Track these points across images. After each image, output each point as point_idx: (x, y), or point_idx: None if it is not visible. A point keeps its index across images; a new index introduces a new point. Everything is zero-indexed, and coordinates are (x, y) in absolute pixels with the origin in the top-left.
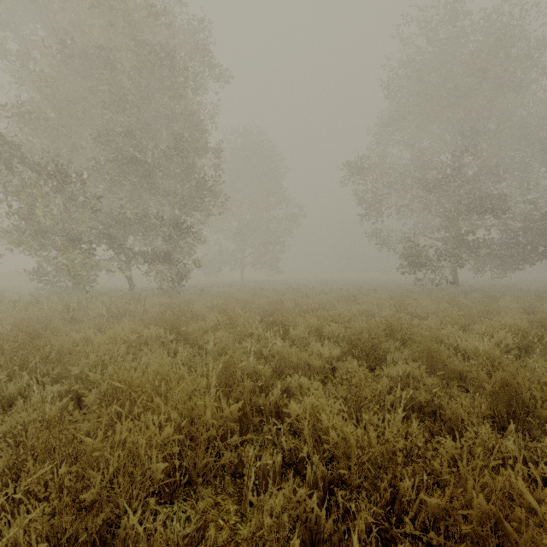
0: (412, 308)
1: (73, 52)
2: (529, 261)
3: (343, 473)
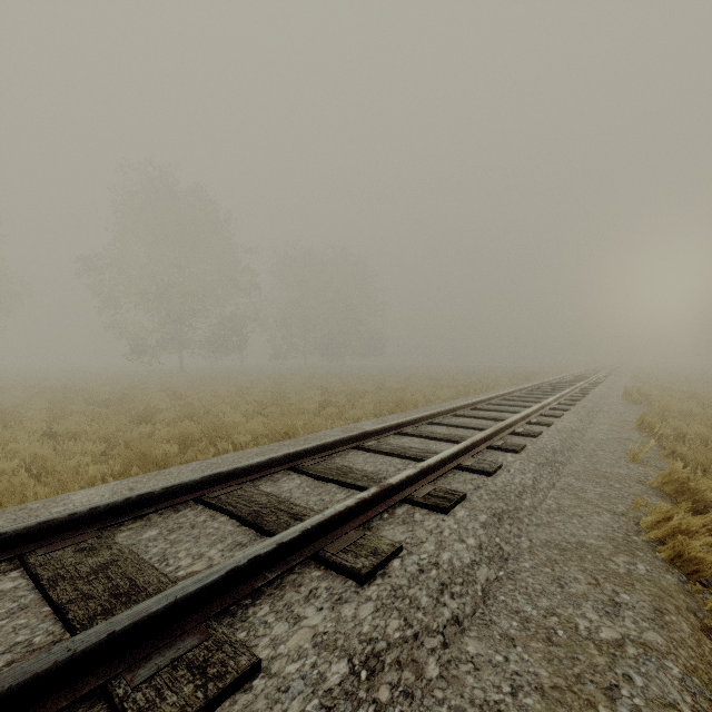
0: (97, 383)
1: None
2: (216, 353)
3: None
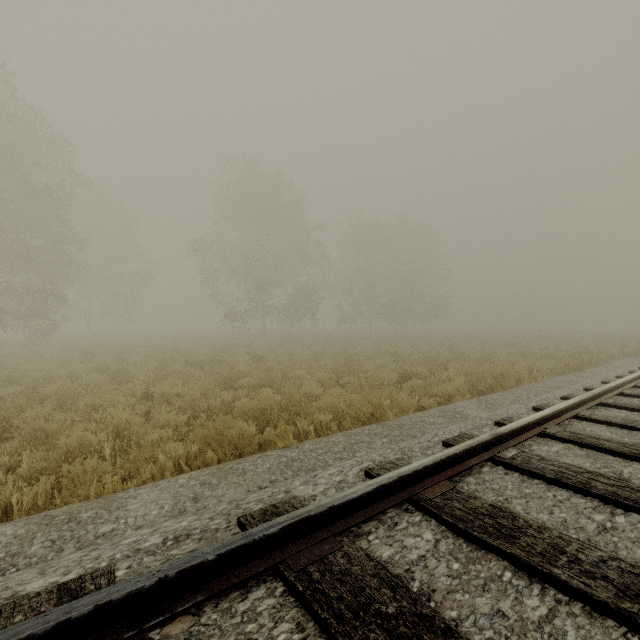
0: (199, 343)
1: None
2: (292, 318)
3: None
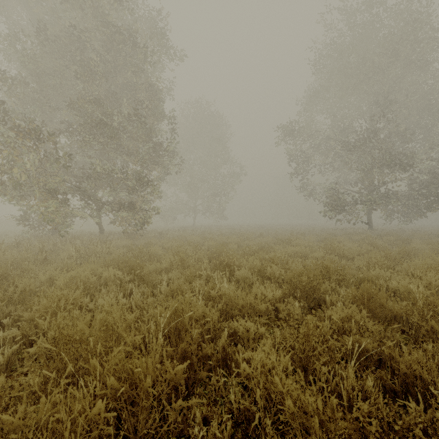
0: (339, 250)
1: (52, 33)
2: (433, 209)
3: (296, 436)
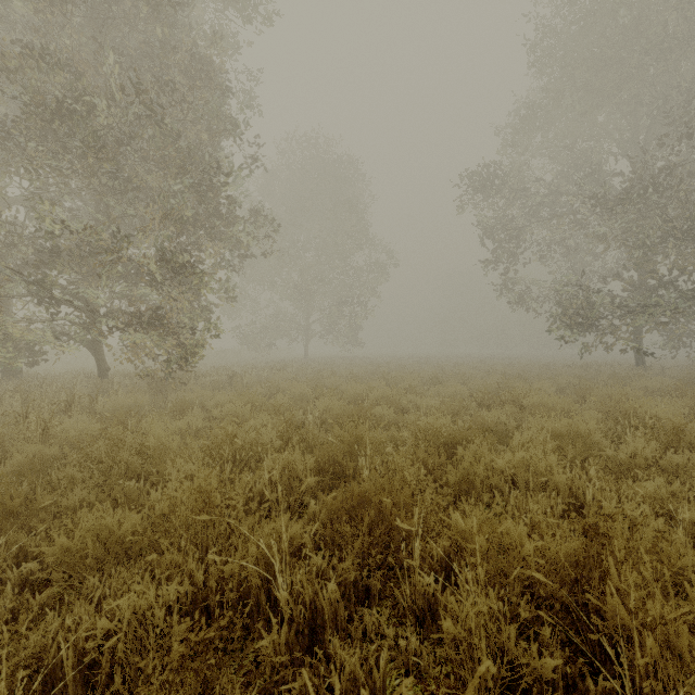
0: None
1: None
2: None
3: None
